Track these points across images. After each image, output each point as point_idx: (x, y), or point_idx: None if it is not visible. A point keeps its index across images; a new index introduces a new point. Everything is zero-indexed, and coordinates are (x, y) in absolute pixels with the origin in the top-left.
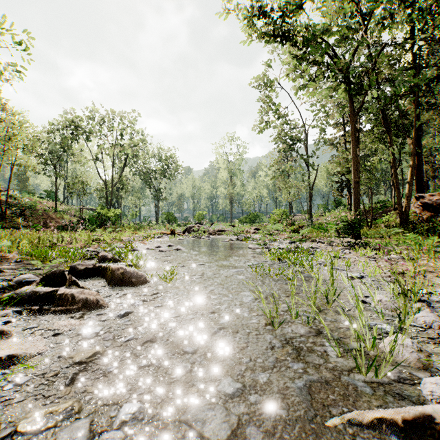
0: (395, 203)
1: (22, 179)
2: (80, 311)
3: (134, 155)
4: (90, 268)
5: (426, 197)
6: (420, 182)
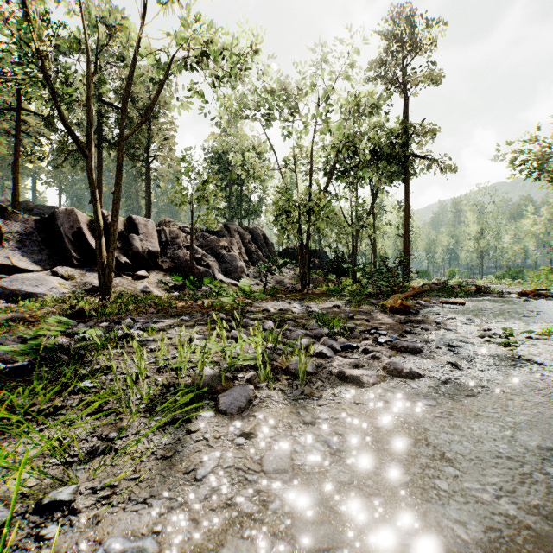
0: None
1: None
2: None
3: None
4: None
5: None
6: None
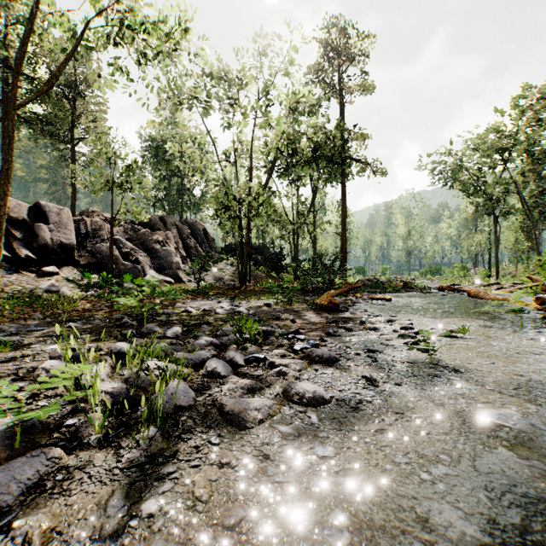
0: None
1: None
2: None
3: None
4: None
5: None
6: None
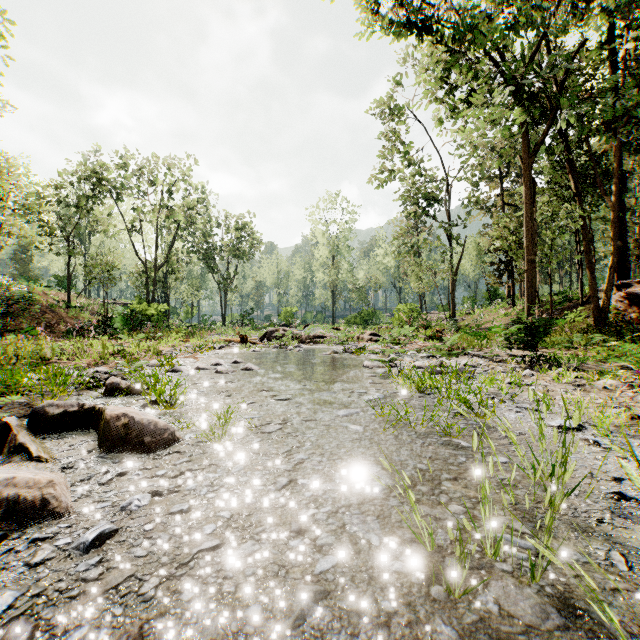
0: (583, 295)
1: (22, 260)
2: (1, 529)
3: (189, 222)
4: (72, 412)
5: (635, 285)
6: (622, 263)
